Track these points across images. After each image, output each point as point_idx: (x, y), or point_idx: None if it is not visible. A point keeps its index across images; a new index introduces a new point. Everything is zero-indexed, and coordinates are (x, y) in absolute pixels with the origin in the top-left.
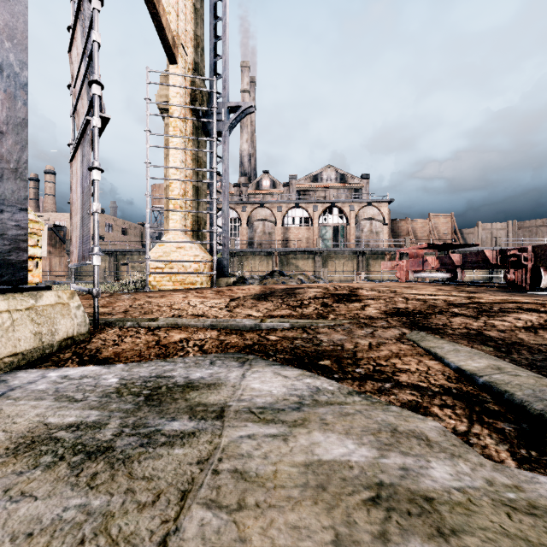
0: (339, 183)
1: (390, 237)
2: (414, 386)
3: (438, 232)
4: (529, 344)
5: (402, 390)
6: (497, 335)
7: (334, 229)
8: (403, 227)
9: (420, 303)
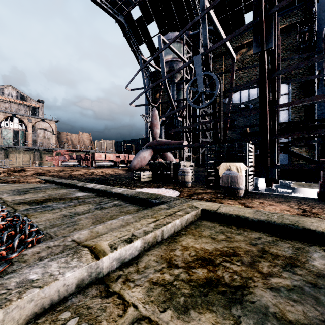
0: (20, 100)
1: (57, 141)
2: (31, 182)
3: (84, 141)
4: (61, 175)
5: (28, 182)
6: (57, 175)
7: (15, 131)
8: (65, 137)
9: (46, 171)
